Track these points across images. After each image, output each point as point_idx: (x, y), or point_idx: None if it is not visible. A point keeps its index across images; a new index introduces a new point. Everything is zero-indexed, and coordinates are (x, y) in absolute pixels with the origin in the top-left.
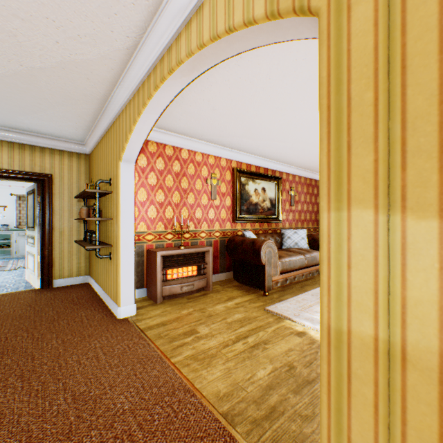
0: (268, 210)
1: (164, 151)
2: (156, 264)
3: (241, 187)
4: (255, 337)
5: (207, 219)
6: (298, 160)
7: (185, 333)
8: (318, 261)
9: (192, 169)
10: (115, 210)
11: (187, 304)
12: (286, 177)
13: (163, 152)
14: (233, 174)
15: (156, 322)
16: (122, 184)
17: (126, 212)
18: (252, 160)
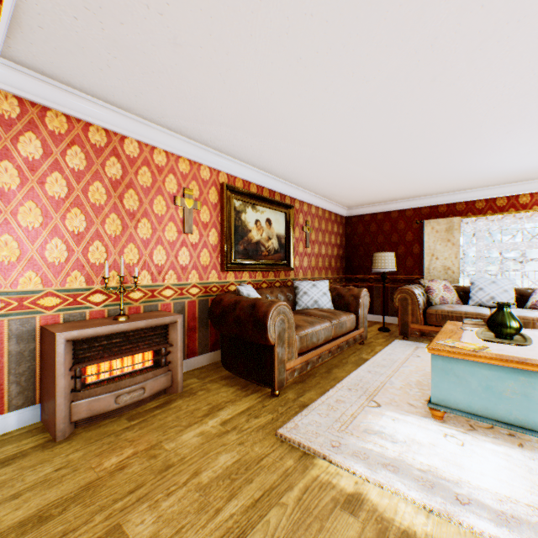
0: (276, 253)
1: (85, 135)
2: (55, 360)
3: (234, 216)
4: (260, 535)
5: (176, 265)
6: (318, 181)
7: None
8: (348, 328)
9: (147, 178)
10: None
11: (124, 437)
12: (299, 206)
13: (84, 137)
14: (222, 194)
15: (23, 513)
16: None
17: None
18: (252, 175)
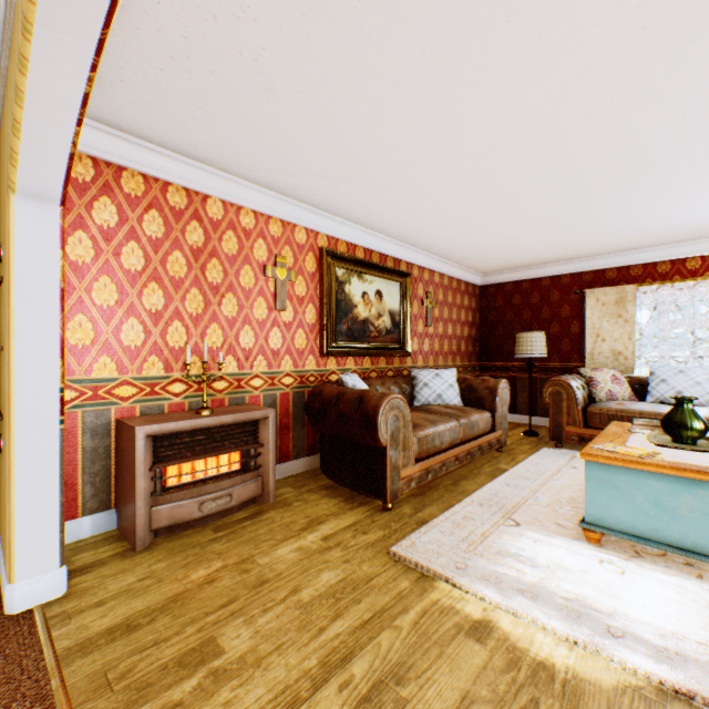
0: (388, 334)
1: (164, 196)
2: (134, 457)
3: (336, 288)
4: (370, 656)
5: (266, 349)
6: (442, 241)
7: (181, 663)
8: (482, 430)
9: (233, 244)
10: (5, 324)
11: (211, 549)
12: (418, 274)
13: (162, 199)
14: (321, 261)
15: (110, 620)
16: (18, 255)
17: (32, 331)
18: (358, 236)
